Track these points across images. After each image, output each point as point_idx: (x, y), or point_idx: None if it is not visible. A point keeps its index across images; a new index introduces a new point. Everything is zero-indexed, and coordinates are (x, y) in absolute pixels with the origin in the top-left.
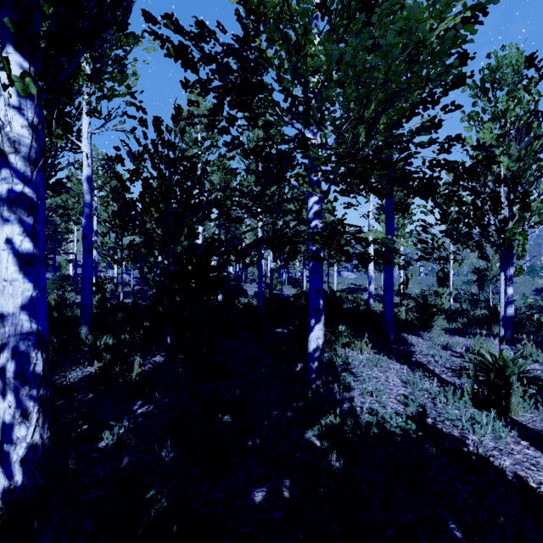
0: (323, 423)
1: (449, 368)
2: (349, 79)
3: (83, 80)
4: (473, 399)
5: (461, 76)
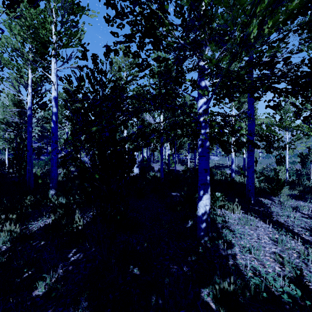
0: (218, 288)
1: (304, 228)
2: None
3: (49, 33)
4: None
5: None
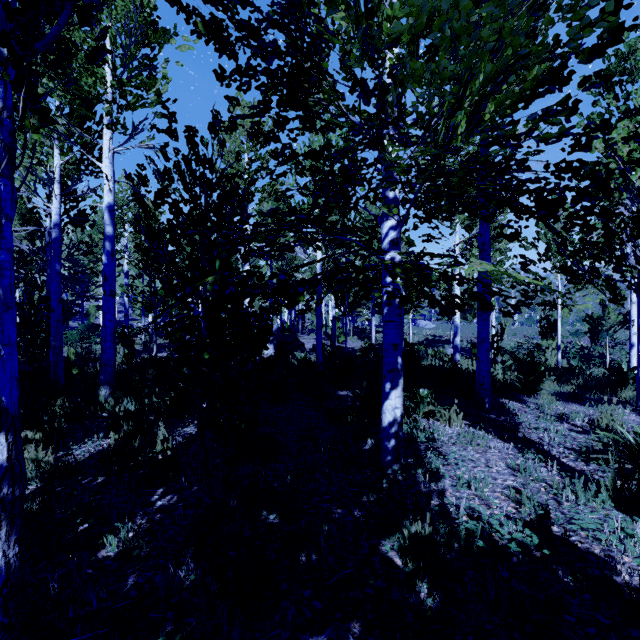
0: (406, 534)
1: (570, 448)
2: (441, 51)
3: (101, 84)
4: (615, 497)
5: (615, 28)
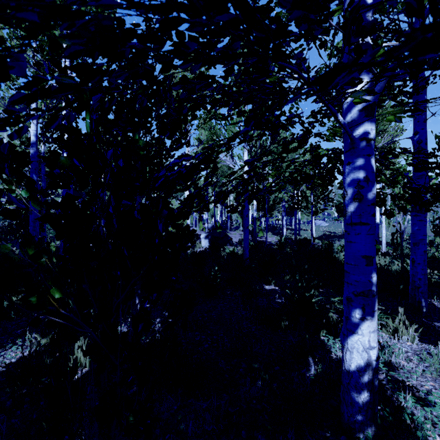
0: None
1: None
2: None
3: None
4: None
5: None
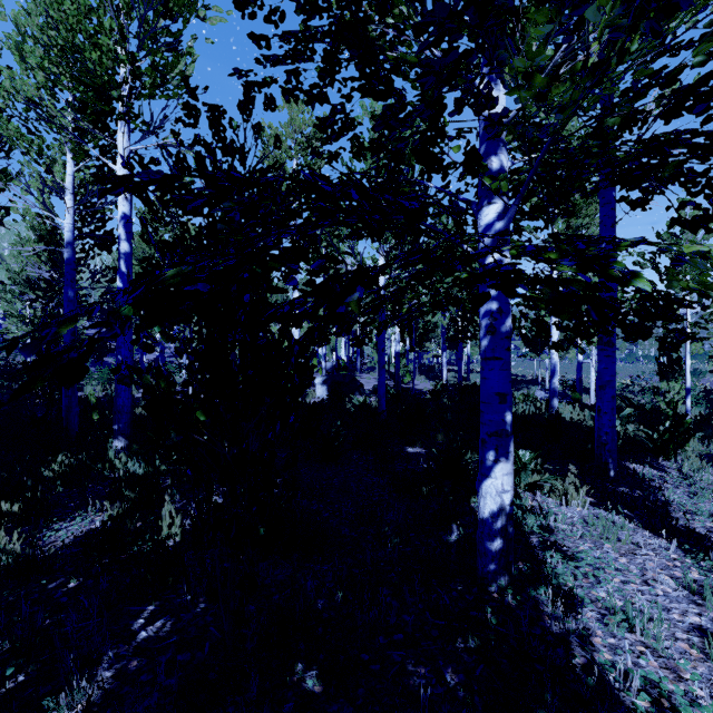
0: None
1: None
2: None
3: (108, 59)
4: None
5: None
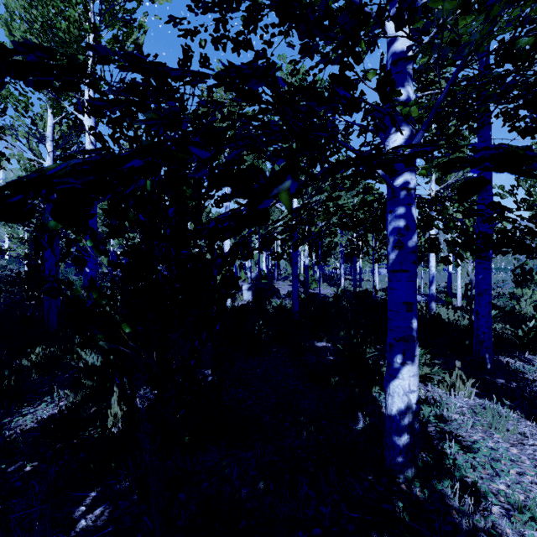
0: None
1: None
2: None
3: (74, 28)
4: None
5: None
